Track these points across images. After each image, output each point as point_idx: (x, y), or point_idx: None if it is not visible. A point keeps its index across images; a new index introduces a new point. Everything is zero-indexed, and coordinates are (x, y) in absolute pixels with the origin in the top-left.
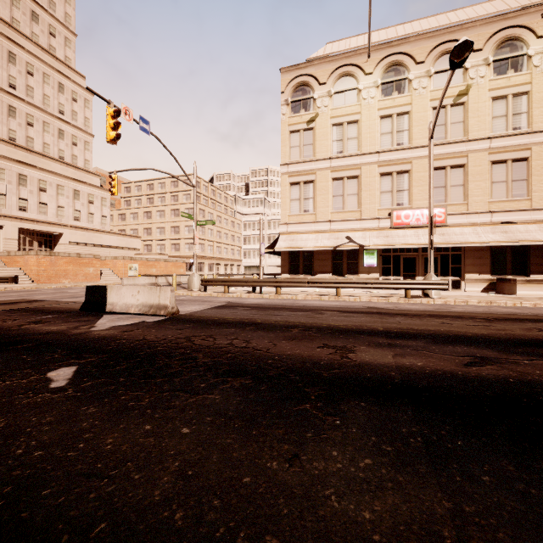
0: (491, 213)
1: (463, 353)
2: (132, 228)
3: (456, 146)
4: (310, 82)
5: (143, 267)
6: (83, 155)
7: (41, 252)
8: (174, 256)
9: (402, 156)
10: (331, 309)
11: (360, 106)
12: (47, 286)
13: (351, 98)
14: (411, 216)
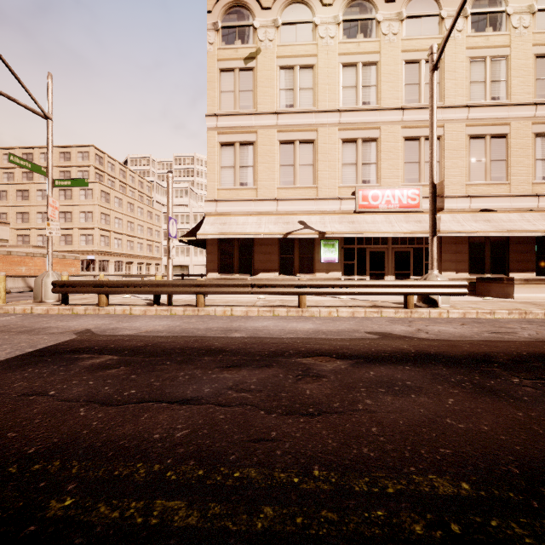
0: (470, 198)
1: None
2: None
3: None
4: (250, 4)
5: (2, 264)
6: None
7: None
8: (64, 251)
9: (369, 119)
10: (316, 347)
11: (316, 46)
12: None
13: (305, 34)
14: (380, 197)
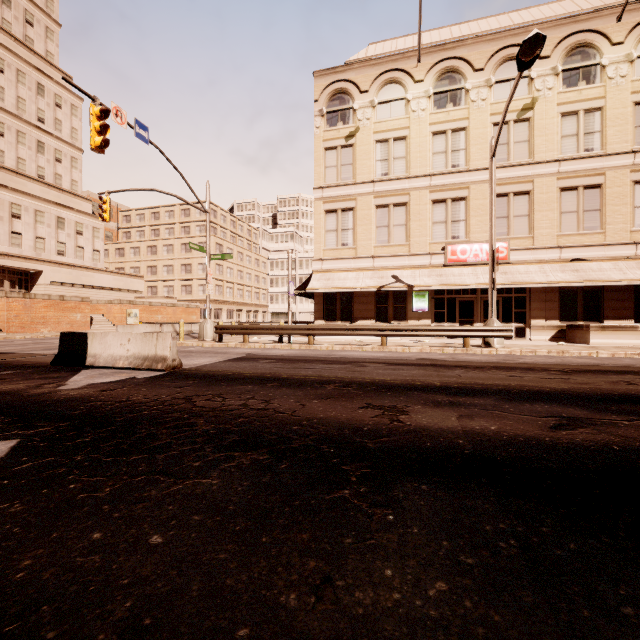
0: (560, 248)
1: (545, 412)
2: (133, 266)
3: (521, 169)
4: (350, 90)
5: (146, 313)
6: (69, 174)
7: (11, 293)
8: (185, 300)
9: (458, 180)
10: (375, 361)
11: (408, 120)
12: (19, 336)
13: (398, 110)
14: (468, 252)
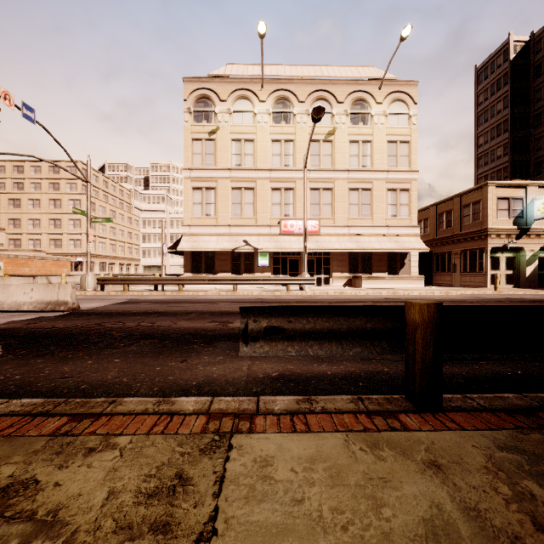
0: (349, 227)
1: None
2: None
3: (327, 173)
4: (212, 97)
5: (11, 266)
6: None
7: None
8: (54, 254)
9: (288, 176)
10: (226, 301)
11: (255, 127)
12: None
13: (248, 119)
14: (295, 226)
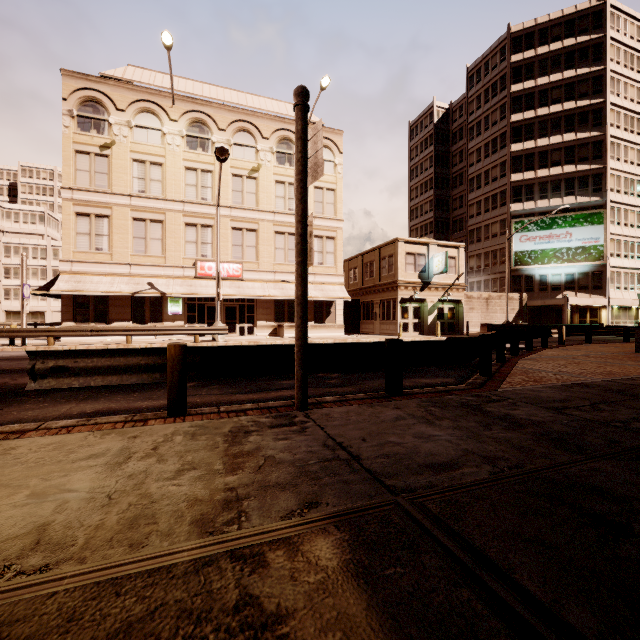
0: (275, 273)
1: None
2: None
3: (251, 213)
4: (105, 102)
5: None
6: None
7: None
8: None
9: (206, 211)
10: None
11: (164, 150)
12: None
13: (155, 139)
14: (214, 268)
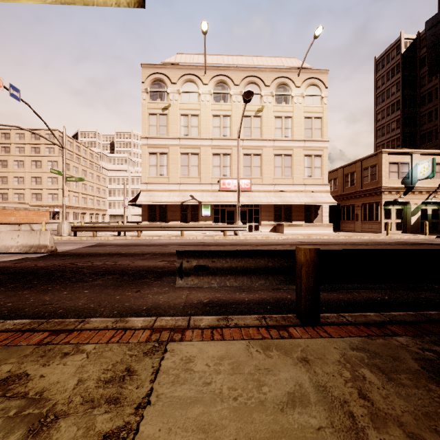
0: (274, 185)
1: None
2: None
3: (257, 142)
4: (165, 80)
5: None
6: None
7: None
8: (35, 205)
9: (226, 144)
10: (175, 244)
11: (200, 105)
12: None
13: (194, 98)
14: (231, 184)
